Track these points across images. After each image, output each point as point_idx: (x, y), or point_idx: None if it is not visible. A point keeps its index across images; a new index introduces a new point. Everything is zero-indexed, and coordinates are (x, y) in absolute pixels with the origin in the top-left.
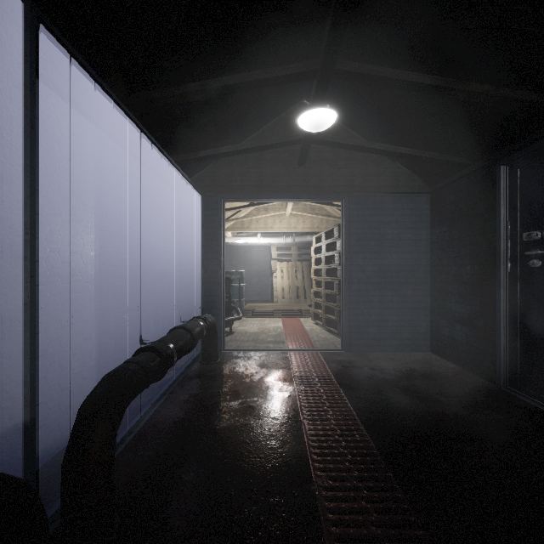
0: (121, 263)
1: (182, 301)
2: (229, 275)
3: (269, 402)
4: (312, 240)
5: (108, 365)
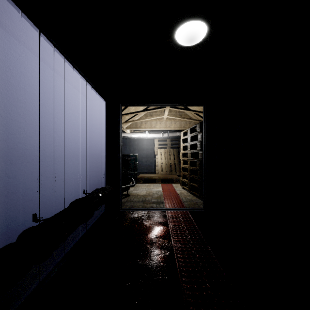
0: (34, 147)
1: (92, 175)
2: (127, 157)
3: (153, 261)
4: (180, 135)
5: (17, 232)
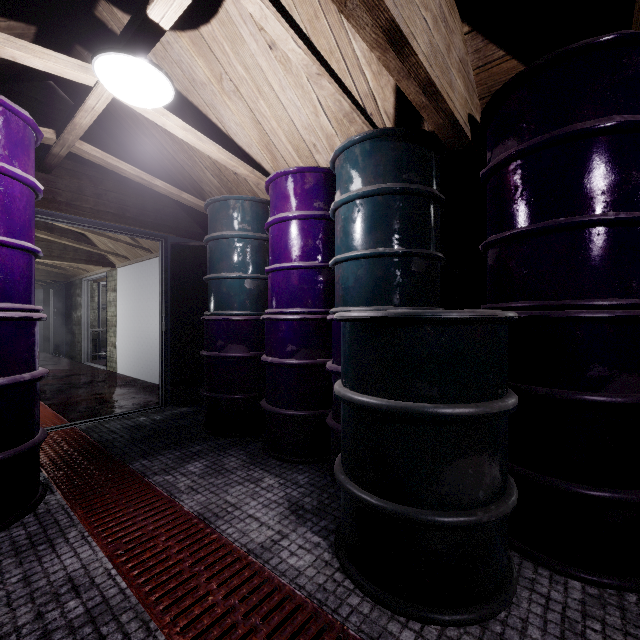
0: None
1: None
2: None
3: None
4: None
5: None
